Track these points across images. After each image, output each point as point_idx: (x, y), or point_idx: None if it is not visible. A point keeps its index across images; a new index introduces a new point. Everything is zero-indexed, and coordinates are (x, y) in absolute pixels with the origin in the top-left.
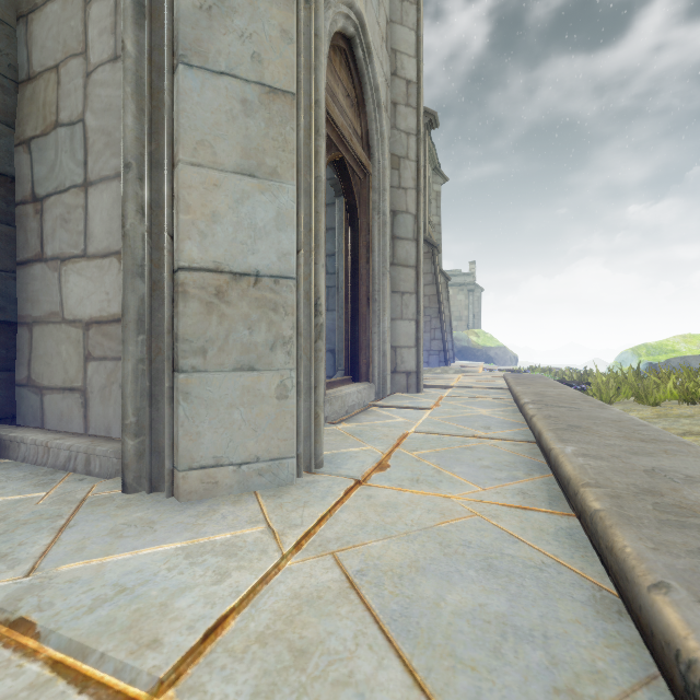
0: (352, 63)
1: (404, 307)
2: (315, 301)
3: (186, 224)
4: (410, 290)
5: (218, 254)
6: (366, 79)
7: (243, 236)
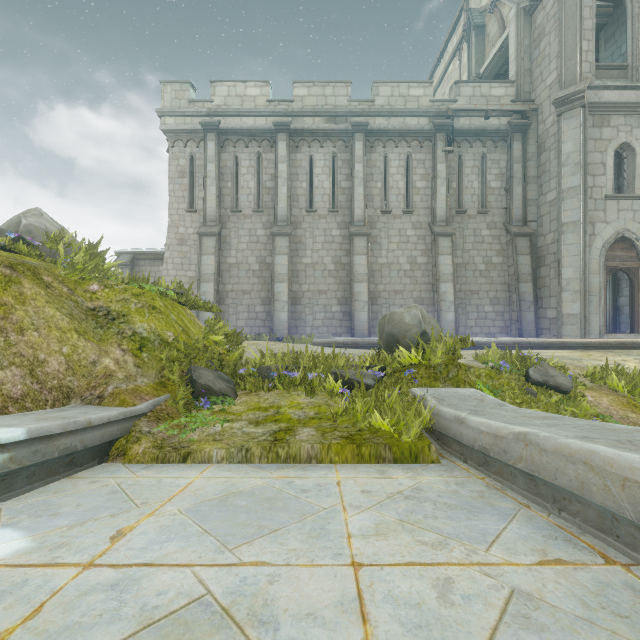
0: (626, 239)
1: None
2: (585, 316)
3: (564, 309)
4: None
5: (568, 312)
6: (633, 240)
7: (571, 310)
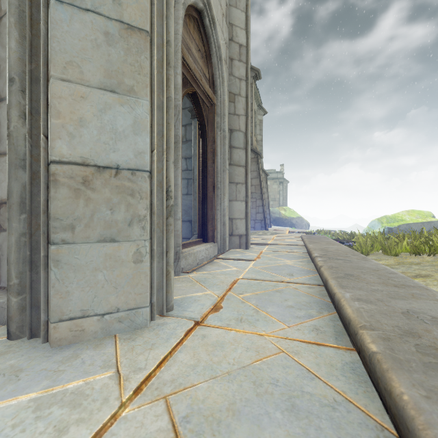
0: (202, 29)
1: (237, 193)
2: (167, 188)
3: (57, 127)
4: (242, 181)
5: (84, 151)
6: (212, 40)
7: (106, 138)
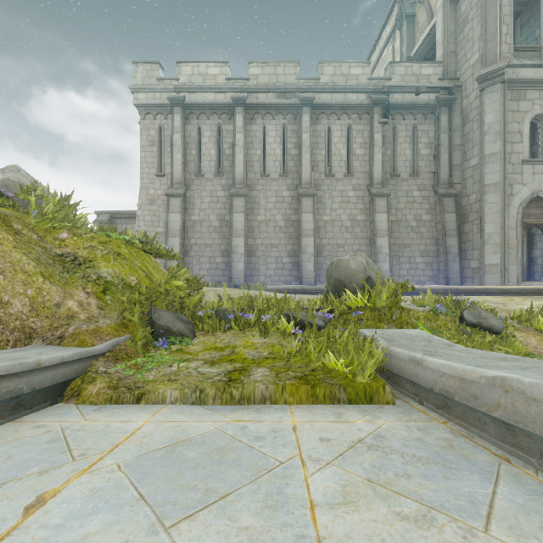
0: (540, 198)
1: None
2: (505, 266)
3: (486, 260)
4: None
5: (489, 262)
6: None
7: (492, 260)
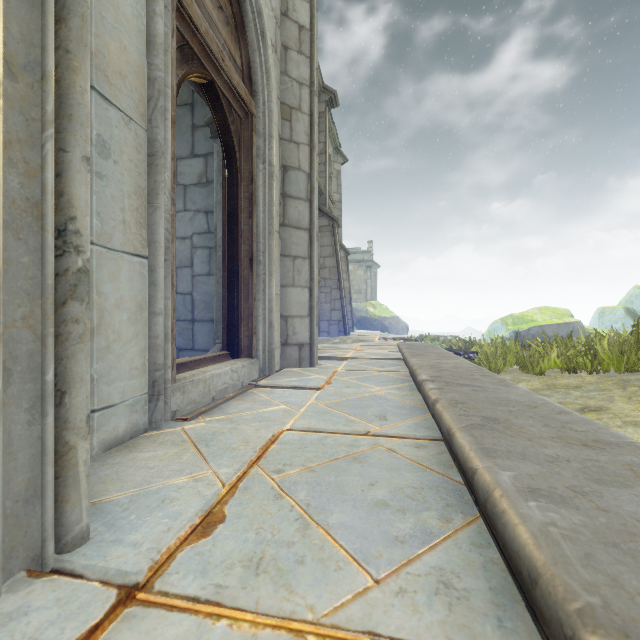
0: None
1: (296, 273)
2: (62, 223)
3: None
4: (303, 254)
5: None
6: None
7: None
